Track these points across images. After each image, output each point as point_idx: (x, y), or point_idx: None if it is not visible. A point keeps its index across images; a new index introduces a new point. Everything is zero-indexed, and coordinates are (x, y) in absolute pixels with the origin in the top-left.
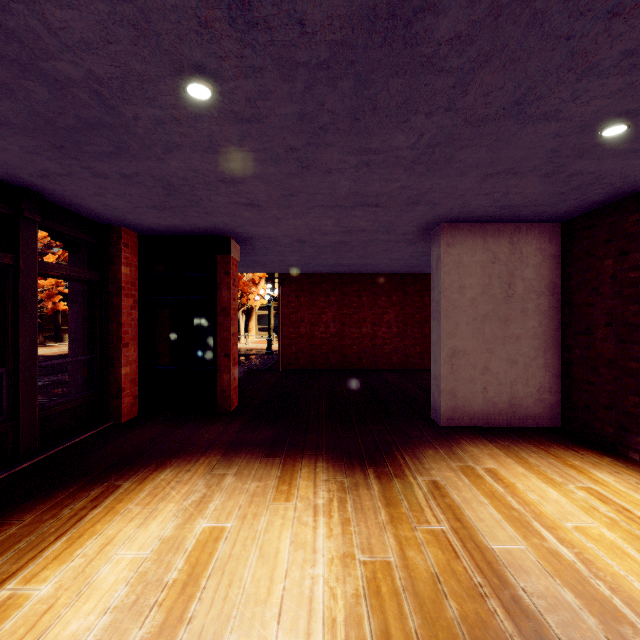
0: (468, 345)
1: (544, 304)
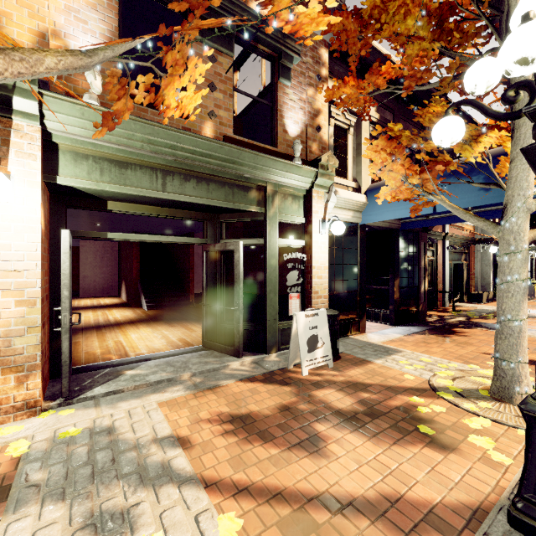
0: (89, 274)
1: (113, 263)
